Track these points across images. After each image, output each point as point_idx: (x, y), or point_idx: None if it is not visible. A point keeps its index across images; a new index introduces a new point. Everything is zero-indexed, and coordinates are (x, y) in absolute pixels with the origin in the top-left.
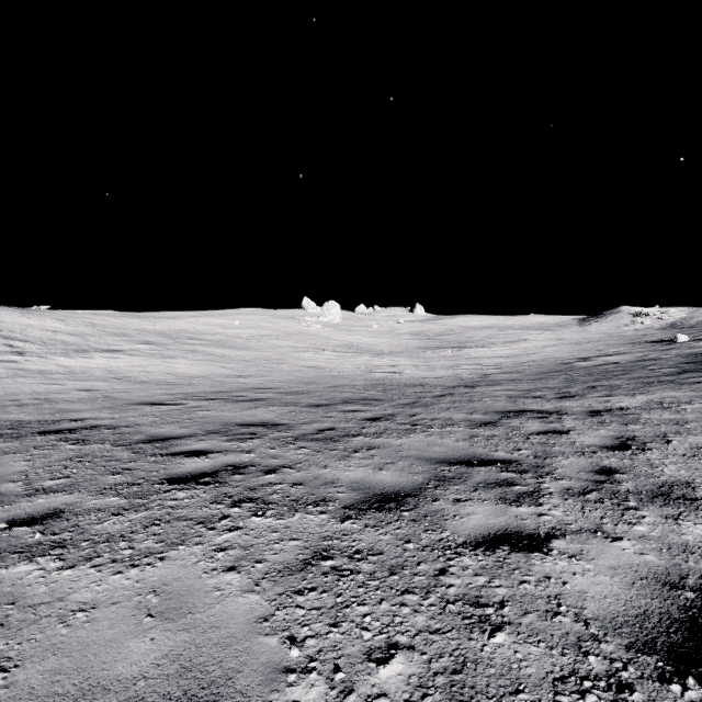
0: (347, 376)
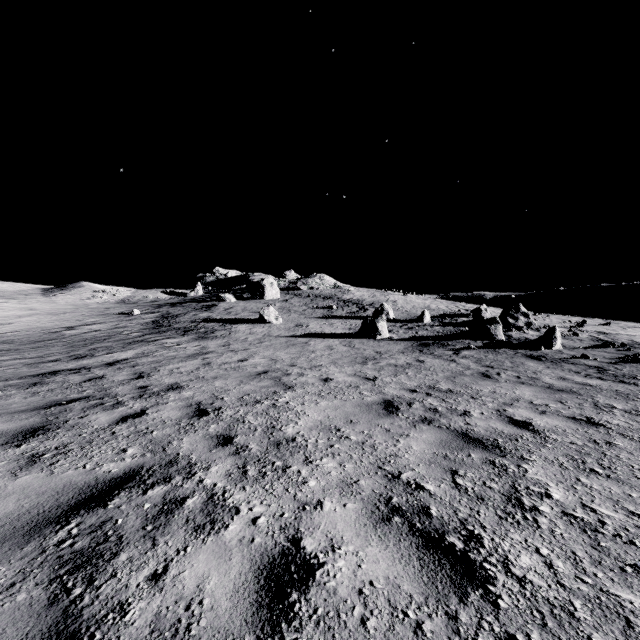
0: None
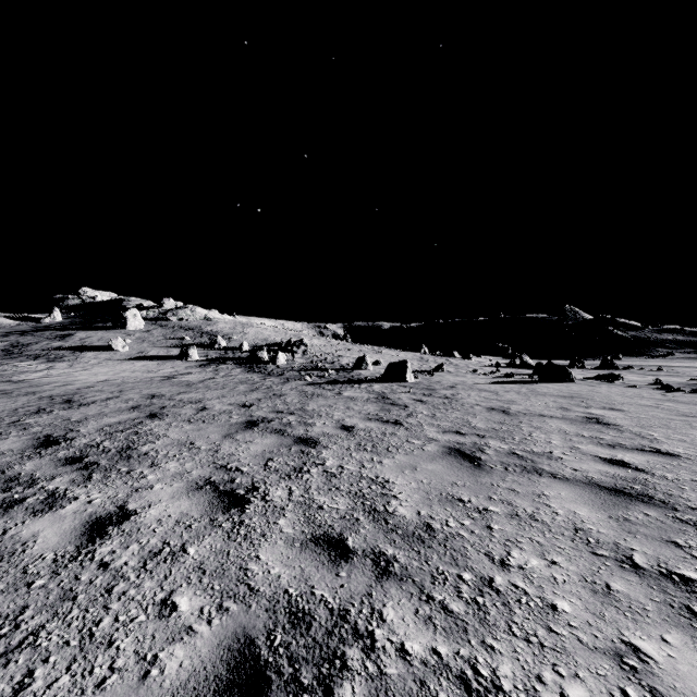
0: None
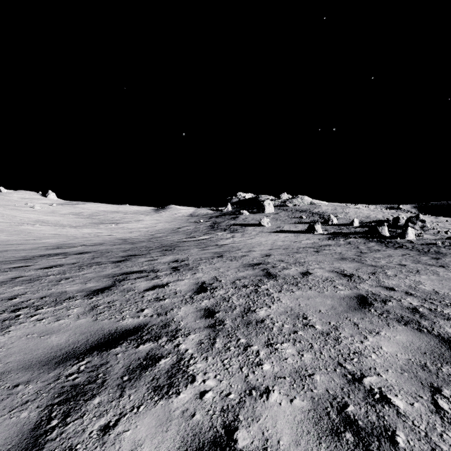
0: (94, 237)
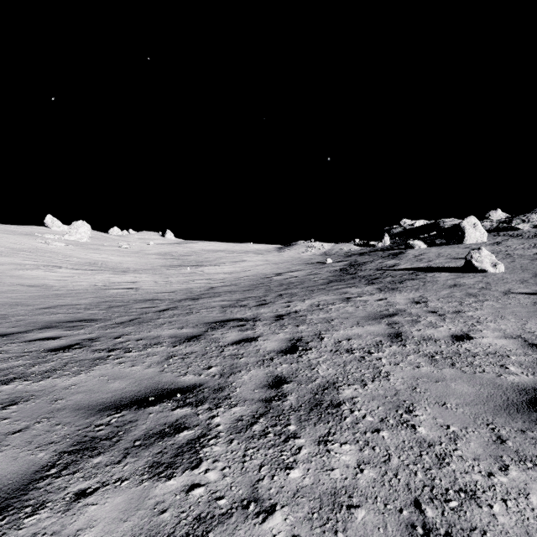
0: (74, 295)
